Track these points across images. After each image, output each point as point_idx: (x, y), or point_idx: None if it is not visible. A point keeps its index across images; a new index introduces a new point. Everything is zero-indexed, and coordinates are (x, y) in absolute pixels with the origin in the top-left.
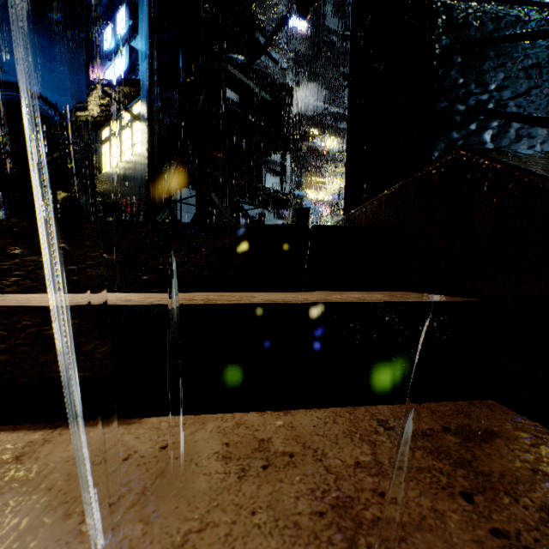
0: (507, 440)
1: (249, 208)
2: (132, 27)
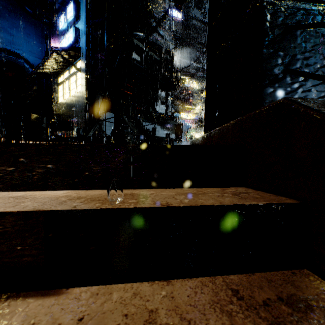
0: (324, 310)
1: (146, 123)
2: (76, 15)
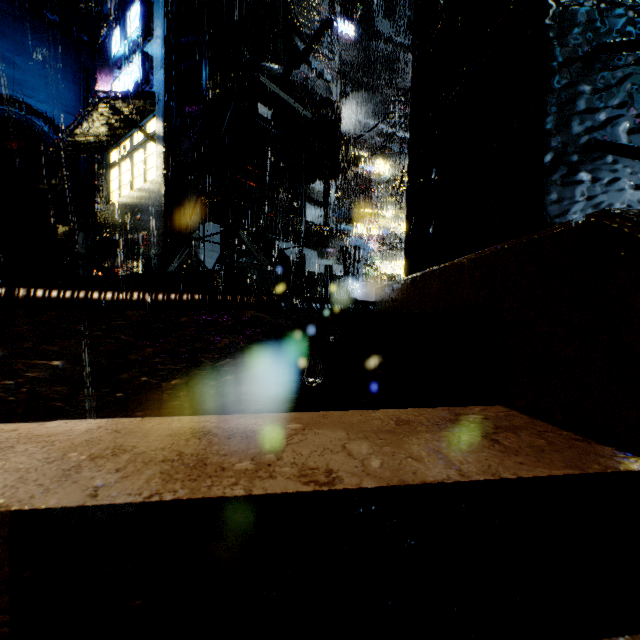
0: None
1: (285, 245)
2: (145, 28)
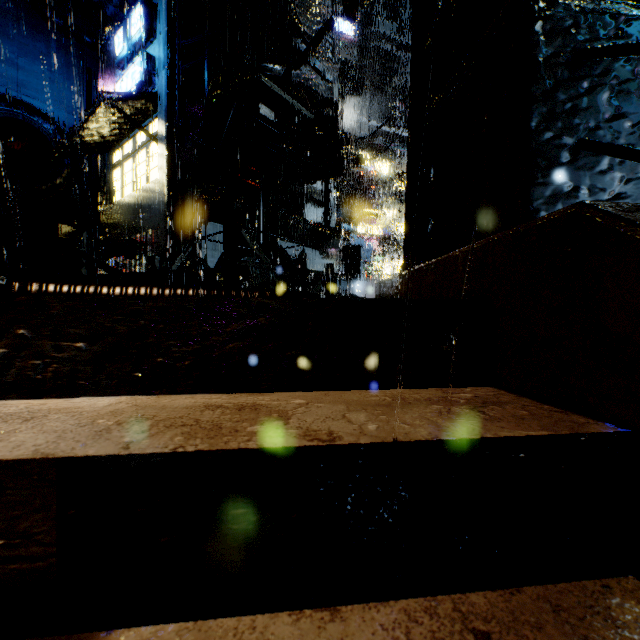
0: None
1: (287, 244)
2: (148, 29)
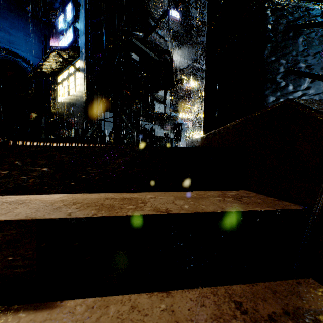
0: None
1: (145, 123)
2: (75, 15)
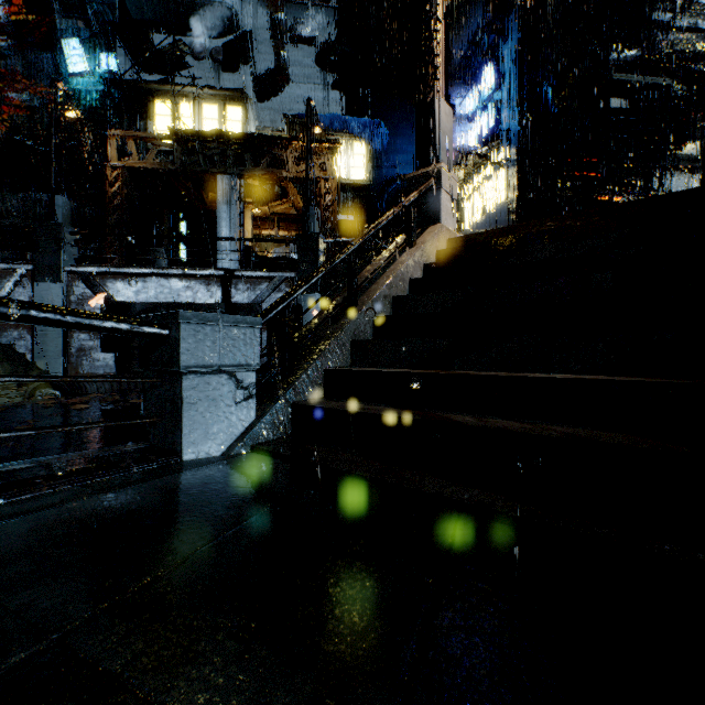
0: None
1: None
2: (499, 81)
